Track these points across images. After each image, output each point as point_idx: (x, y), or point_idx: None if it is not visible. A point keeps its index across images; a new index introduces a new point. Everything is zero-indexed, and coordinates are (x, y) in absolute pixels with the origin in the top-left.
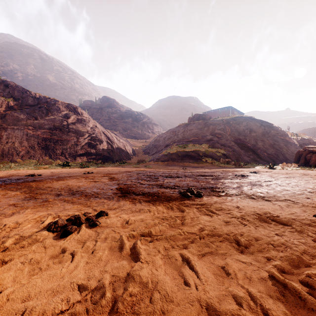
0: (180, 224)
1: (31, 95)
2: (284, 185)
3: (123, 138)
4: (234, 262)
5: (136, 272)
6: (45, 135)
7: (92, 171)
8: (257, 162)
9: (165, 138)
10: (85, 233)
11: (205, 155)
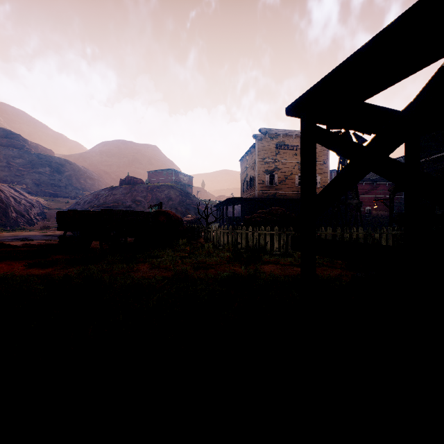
0: None
1: None
2: None
3: (32, 197)
4: None
5: None
6: None
7: None
8: None
9: (86, 201)
10: None
11: None
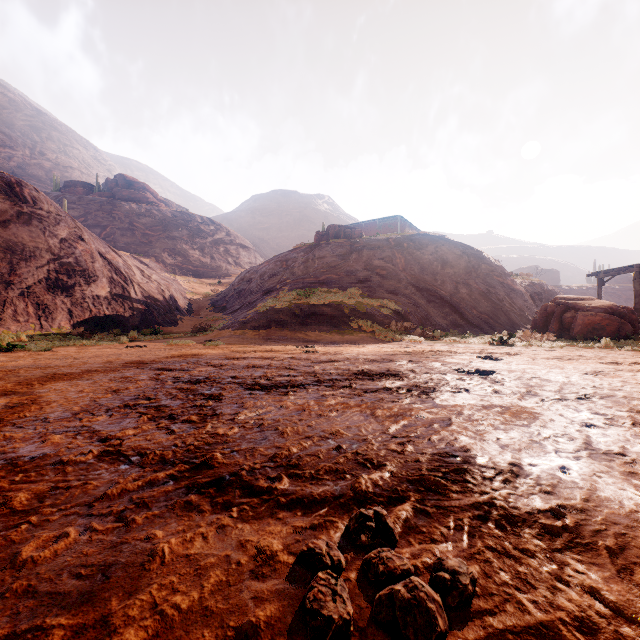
0: None
1: None
2: None
3: (165, 274)
4: None
5: None
6: None
7: (10, 363)
8: (462, 329)
9: (263, 274)
10: None
11: (356, 313)
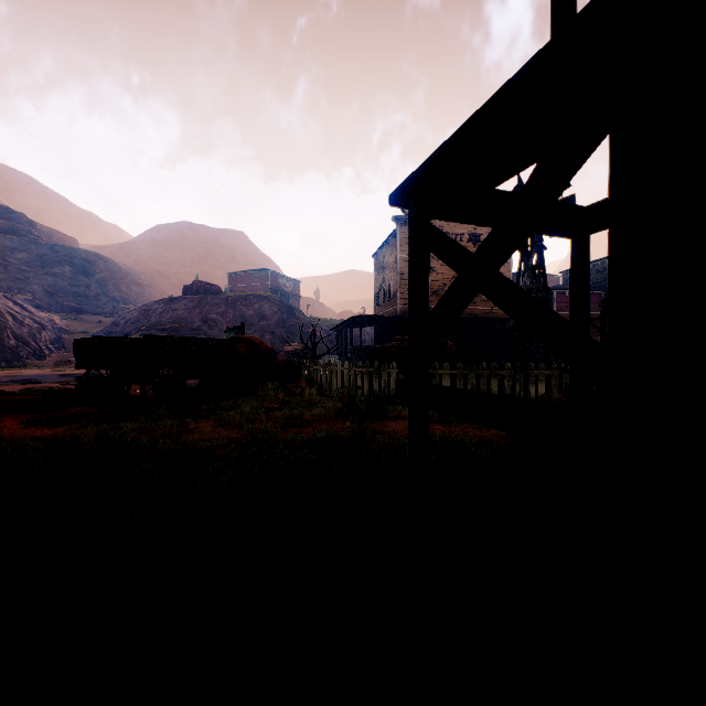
0: None
1: None
2: None
3: (42, 313)
4: None
5: None
6: None
7: None
8: None
9: (128, 320)
10: None
11: None
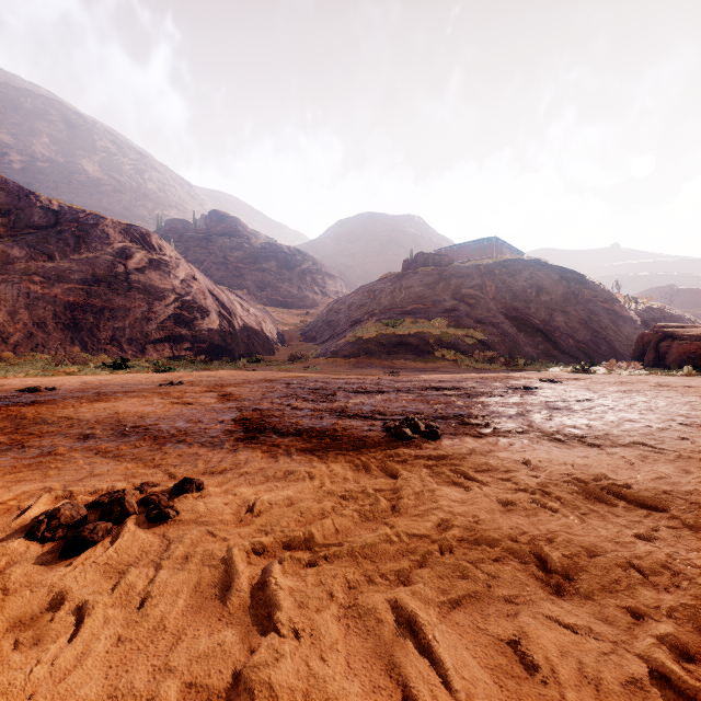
0: (390, 512)
1: (39, 204)
2: (622, 410)
3: (257, 305)
4: (544, 627)
5: (261, 673)
6: (73, 295)
7: (182, 379)
8: (555, 358)
9: (351, 305)
10: (131, 542)
11: (440, 343)
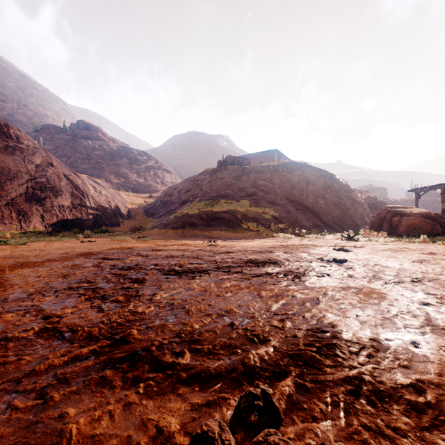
0: None
1: None
2: None
3: (112, 190)
4: None
5: None
6: None
7: None
8: (321, 228)
9: (181, 190)
10: None
11: (246, 218)
